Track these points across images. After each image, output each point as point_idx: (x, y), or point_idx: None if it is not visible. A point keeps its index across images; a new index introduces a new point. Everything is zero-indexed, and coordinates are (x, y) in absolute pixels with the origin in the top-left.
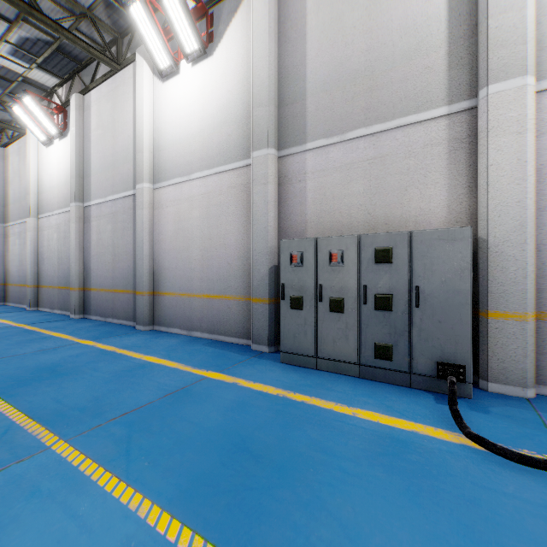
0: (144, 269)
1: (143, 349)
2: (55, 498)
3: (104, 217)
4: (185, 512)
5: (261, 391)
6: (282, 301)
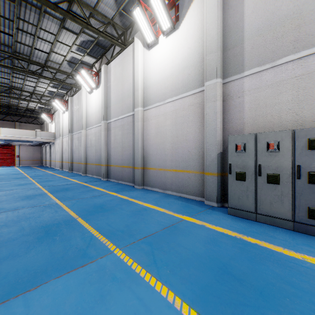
0: (138, 155)
1: (142, 199)
2: (125, 284)
3: (117, 127)
4: (205, 312)
5: (222, 232)
6: (229, 175)
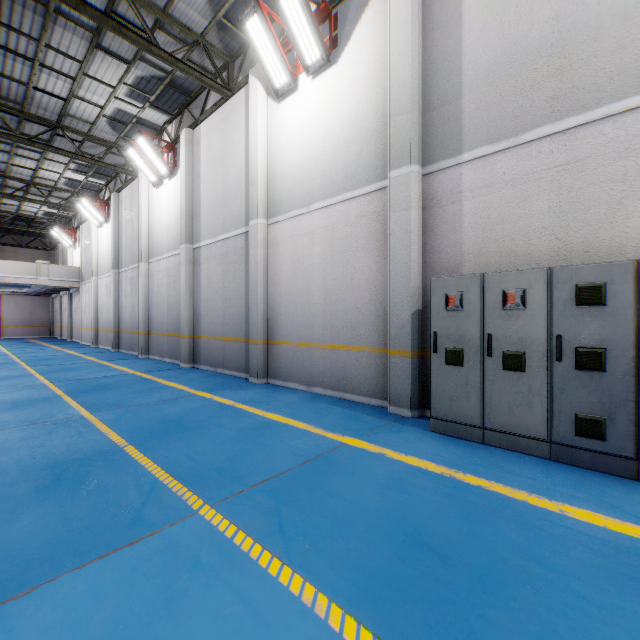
0: (257, 315)
1: (263, 404)
2: (219, 575)
3: (214, 259)
4: (374, 619)
5: (418, 466)
6: (433, 354)
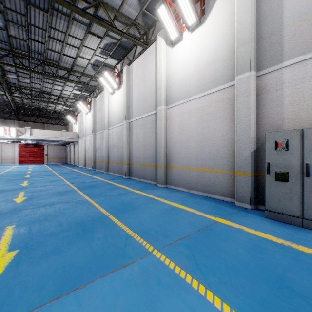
0: (161, 153)
1: (167, 198)
2: (173, 290)
3: (139, 126)
4: None
5: (265, 238)
6: (267, 175)
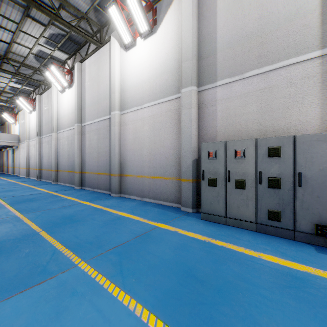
0: (115, 161)
1: (117, 207)
2: (86, 297)
3: (93, 131)
4: (164, 315)
5: (193, 237)
6: (202, 181)
